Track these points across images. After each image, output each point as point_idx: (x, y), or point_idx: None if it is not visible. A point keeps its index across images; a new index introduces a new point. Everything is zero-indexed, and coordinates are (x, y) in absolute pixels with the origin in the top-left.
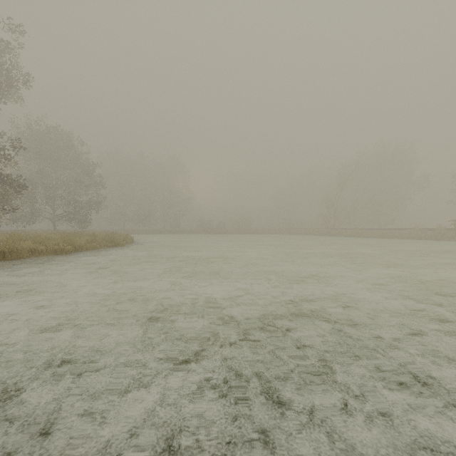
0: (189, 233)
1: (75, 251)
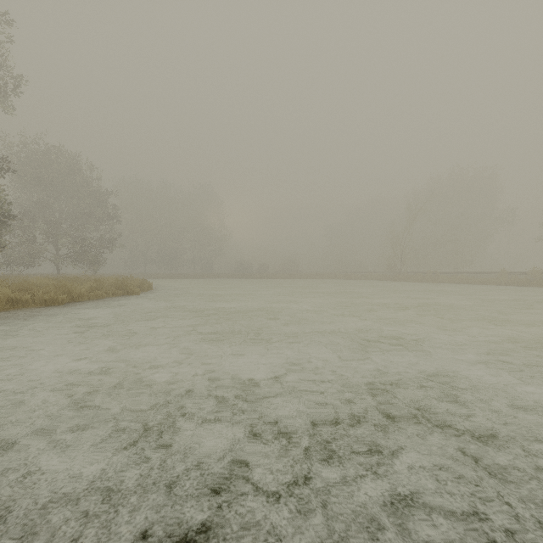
0: (223, 277)
1: (74, 301)
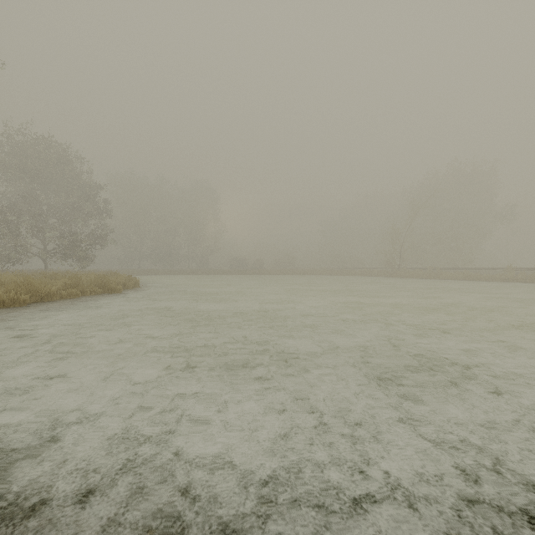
0: (218, 273)
1: (42, 300)
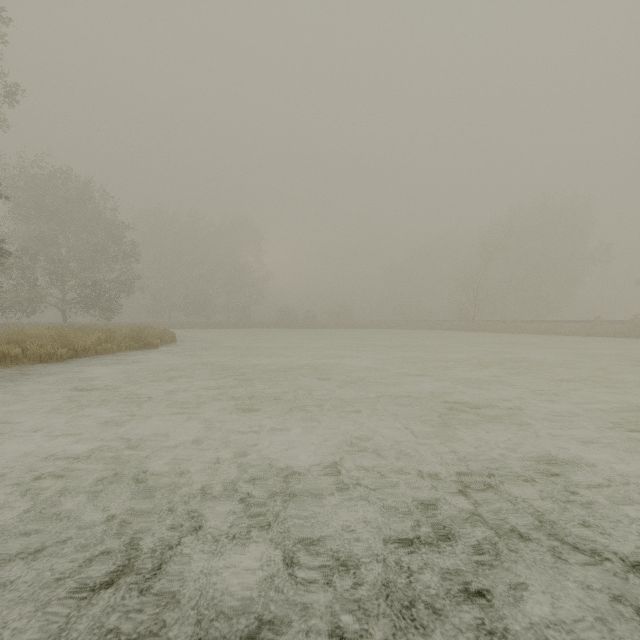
0: (263, 327)
1: (77, 356)
